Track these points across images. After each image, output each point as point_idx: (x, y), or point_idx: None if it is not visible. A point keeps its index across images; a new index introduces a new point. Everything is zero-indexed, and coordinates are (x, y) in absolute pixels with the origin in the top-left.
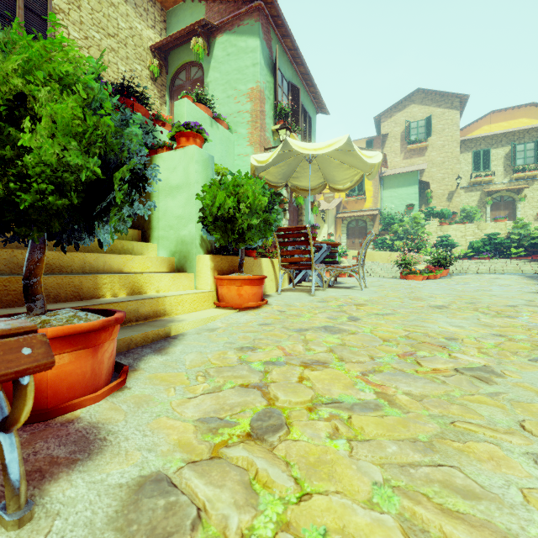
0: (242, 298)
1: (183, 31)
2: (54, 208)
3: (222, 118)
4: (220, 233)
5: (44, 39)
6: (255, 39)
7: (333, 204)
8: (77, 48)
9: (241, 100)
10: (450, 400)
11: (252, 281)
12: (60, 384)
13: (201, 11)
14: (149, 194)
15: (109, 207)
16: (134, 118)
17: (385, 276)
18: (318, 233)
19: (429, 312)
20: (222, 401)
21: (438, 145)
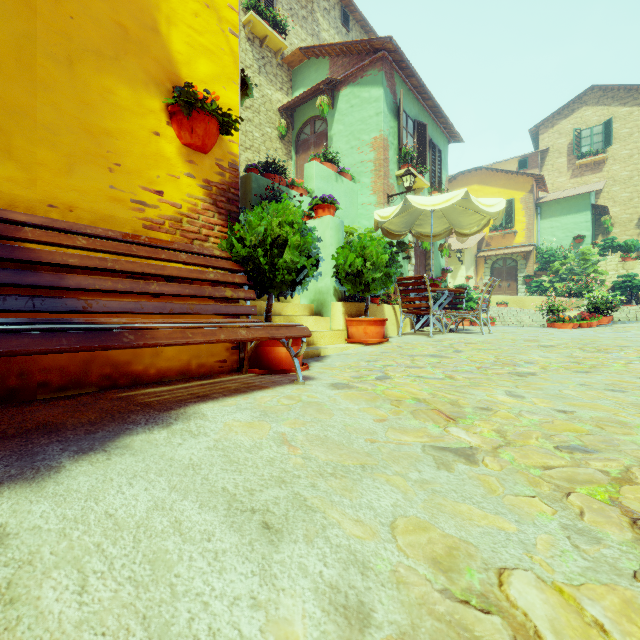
0: (367, 335)
1: (309, 91)
2: (288, 281)
3: (346, 171)
4: (351, 285)
5: None
6: (378, 88)
7: (472, 242)
8: None
9: (365, 150)
10: (487, 379)
11: (376, 322)
12: (287, 361)
13: (325, 66)
14: None
15: (304, 278)
16: (313, 229)
17: (530, 325)
18: (453, 276)
19: (531, 349)
20: (360, 373)
21: (622, 156)
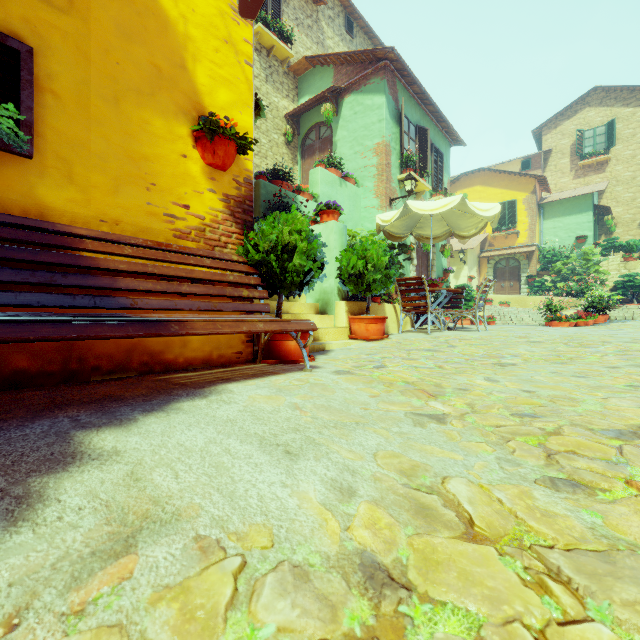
0: (369, 332)
1: (314, 99)
2: (296, 282)
3: (350, 176)
4: (353, 285)
5: None
6: (380, 96)
7: (475, 242)
8: None
9: (368, 155)
10: (471, 368)
11: (376, 320)
12: (295, 353)
13: (330, 74)
14: None
15: (310, 279)
16: (318, 236)
17: (529, 324)
18: (456, 276)
19: (520, 344)
20: (360, 363)
21: (625, 156)
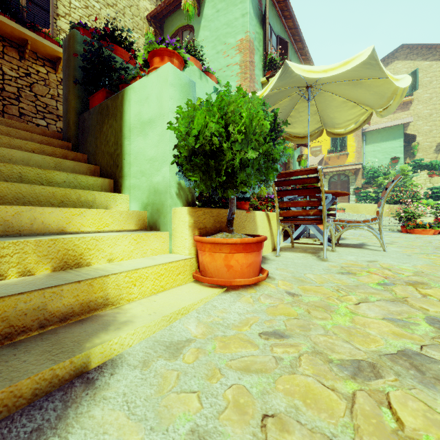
0: (232, 270)
1: None
2: None
3: (211, 71)
4: (199, 174)
5: (46, 6)
6: None
7: (315, 160)
8: (78, 16)
9: (230, 53)
10: None
11: (247, 245)
12: None
13: None
14: (120, 135)
15: None
16: None
17: None
18: None
19: None
20: None
21: (424, 98)
